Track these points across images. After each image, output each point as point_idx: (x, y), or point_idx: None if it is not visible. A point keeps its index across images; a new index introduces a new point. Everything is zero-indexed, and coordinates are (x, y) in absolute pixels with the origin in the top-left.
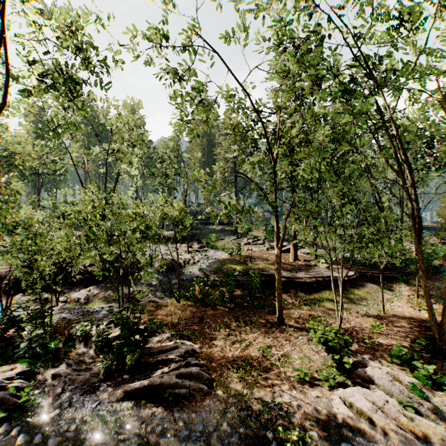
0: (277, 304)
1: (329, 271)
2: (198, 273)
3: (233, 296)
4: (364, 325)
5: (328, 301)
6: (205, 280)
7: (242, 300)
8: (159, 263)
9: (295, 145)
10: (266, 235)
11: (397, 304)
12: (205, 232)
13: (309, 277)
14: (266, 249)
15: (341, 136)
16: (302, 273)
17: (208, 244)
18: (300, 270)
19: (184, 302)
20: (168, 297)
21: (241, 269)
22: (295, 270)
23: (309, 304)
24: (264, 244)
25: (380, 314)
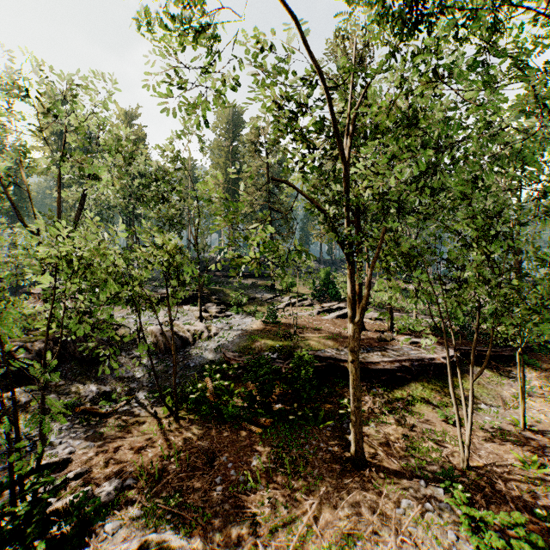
0: (353, 427)
1: (416, 349)
2: (214, 354)
3: (269, 400)
4: (504, 458)
5: (425, 403)
6: (224, 367)
7: (286, 405)
8: (152, 338)
9: (389, 130)
10: (314, 292)
11: (532, 404)
12: (228, 288)
13: (389, 361)
14: (317, 313)
15: (435, 142)
16: (376, 354)
17: (233, 306)
18: (371, 347)
19: (184, 414)
20: (160, 402)
21: (282, 347)
22: (365, 347)
23: (395, 409)
24: (313, 305)
25: (519, 430)
